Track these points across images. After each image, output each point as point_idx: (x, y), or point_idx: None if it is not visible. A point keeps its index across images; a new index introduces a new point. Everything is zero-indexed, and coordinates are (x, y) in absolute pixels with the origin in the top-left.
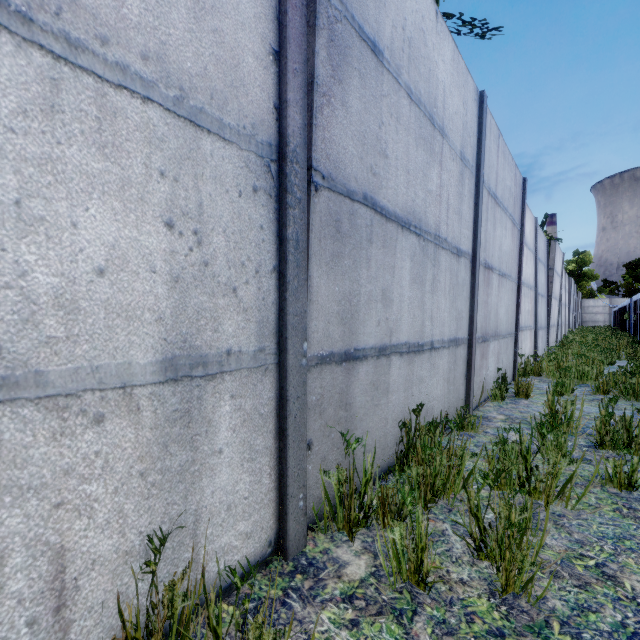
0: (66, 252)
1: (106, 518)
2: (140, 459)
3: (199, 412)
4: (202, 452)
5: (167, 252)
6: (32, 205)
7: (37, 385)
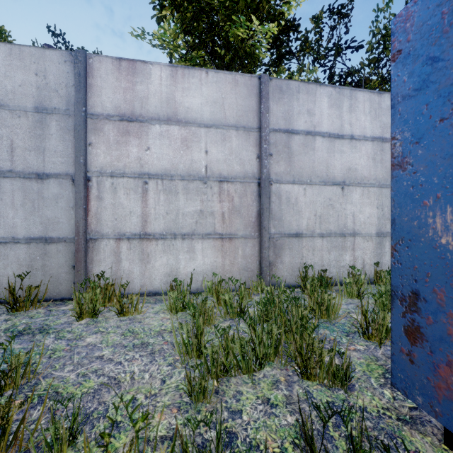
0: (364, 215)
1: (368, 257)
2: (373, 249)
3: (382, 243)
4: (382, 251)
5: (377, 213)
6: (361, 209)
7: (361, 234)
